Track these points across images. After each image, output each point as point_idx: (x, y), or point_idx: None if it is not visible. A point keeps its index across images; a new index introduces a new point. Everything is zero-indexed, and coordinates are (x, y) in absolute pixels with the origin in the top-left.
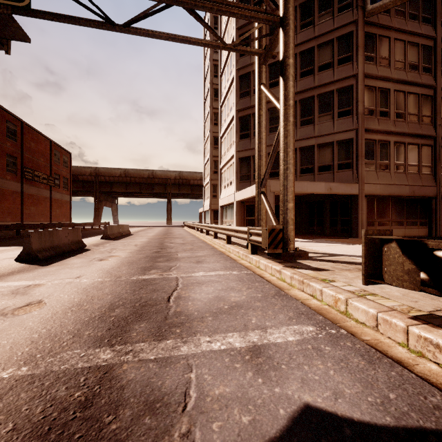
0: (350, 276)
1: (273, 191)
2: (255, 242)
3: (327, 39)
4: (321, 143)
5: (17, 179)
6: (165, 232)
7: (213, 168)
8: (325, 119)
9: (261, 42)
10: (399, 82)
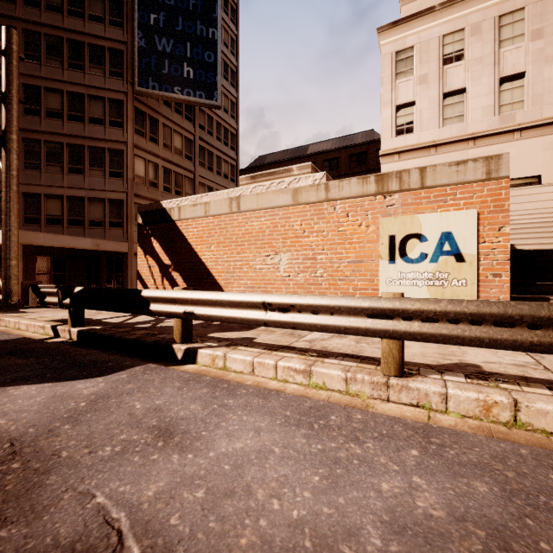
0: (47, 313)
1: (21, 243)
2: None
3: (98, 94)
4: (92, 197)
5: None
6: None
7: None
8: (97, 173)
9: None
10: (167, 161)
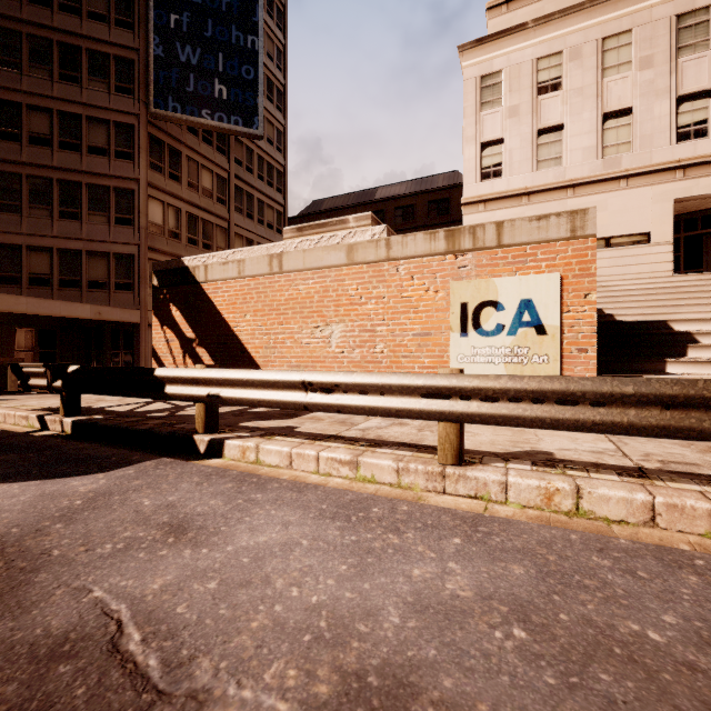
0: (32, 400)
1: None
2: None
3: (101, 116)
4: (93, 250)
5: None
6: None
7: None
8: (99, 220)
9: None
10: (192, 205)
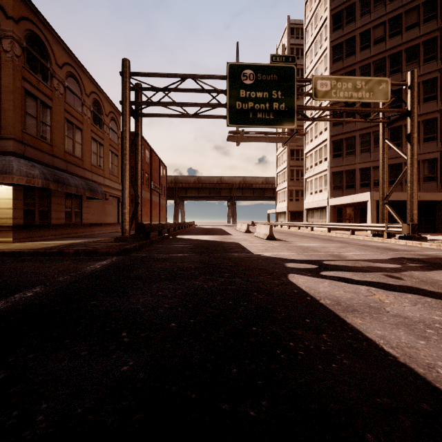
0: None
1: (375, 200)
2: (393, 231)
3: None
4: None
5: (149, 190)
6: None
7: (290, 176)
8: None
9: (385, 114)
10: None
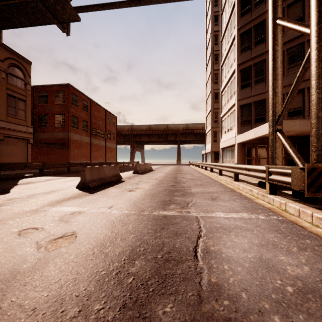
0: None
1: None
2: (278, 182)
3: None
4: None
5: (88, 135)
6: (176, 169)
7: (214, 118)
8: None
9: None
10: None
